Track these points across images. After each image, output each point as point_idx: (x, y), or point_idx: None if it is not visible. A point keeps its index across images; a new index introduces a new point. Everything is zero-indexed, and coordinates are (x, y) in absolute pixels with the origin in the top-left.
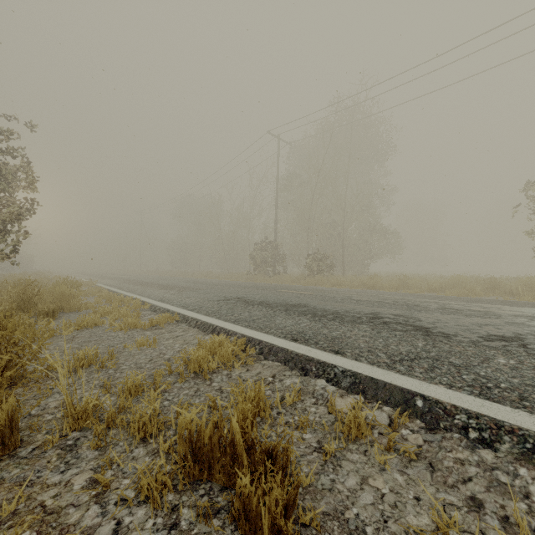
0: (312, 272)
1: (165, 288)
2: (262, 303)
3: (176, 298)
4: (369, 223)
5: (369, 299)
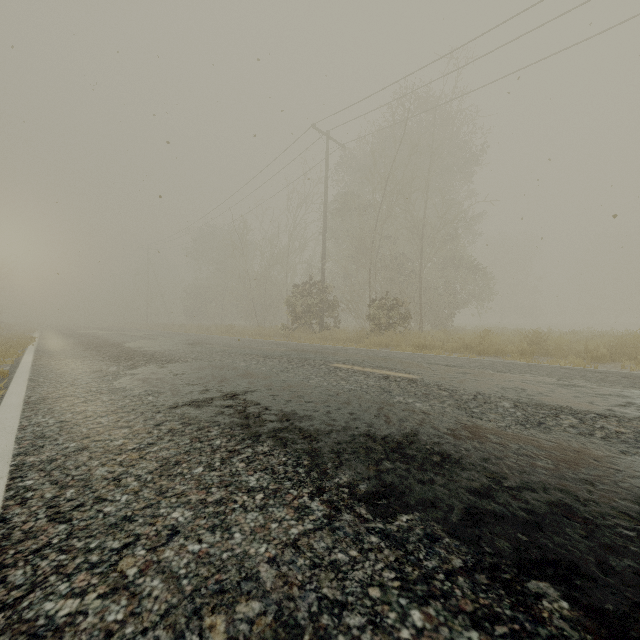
0: (378, 326)
1: (116, 358)
2: (290, 430)
3: (83, 393)
4: (454, 258)
5: (596, 407)
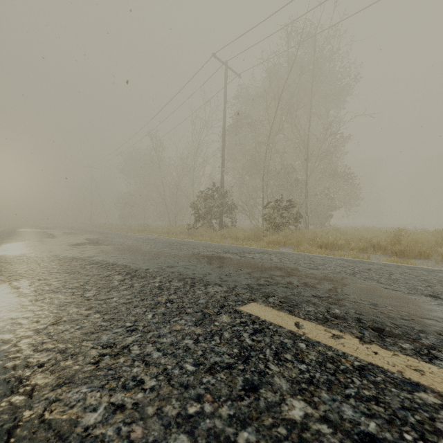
0: (273, 225)
1: None
2: None
3: None
4: (330, 169)
5: None
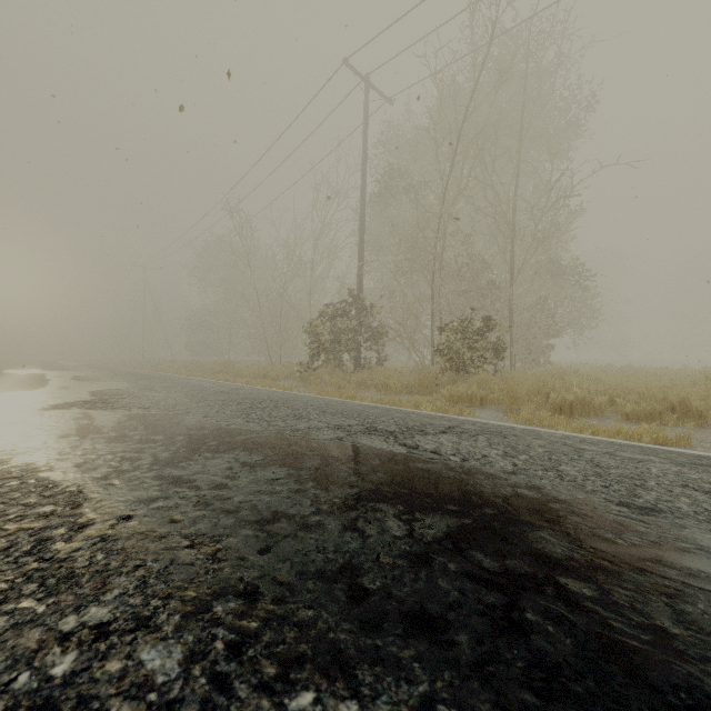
0: (454, 363)
1: None
2: None
3: None
4: (549, 264)
5: None
